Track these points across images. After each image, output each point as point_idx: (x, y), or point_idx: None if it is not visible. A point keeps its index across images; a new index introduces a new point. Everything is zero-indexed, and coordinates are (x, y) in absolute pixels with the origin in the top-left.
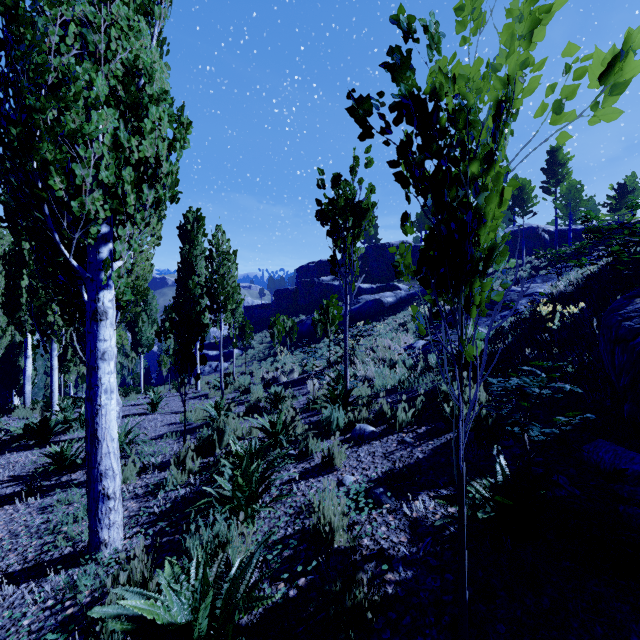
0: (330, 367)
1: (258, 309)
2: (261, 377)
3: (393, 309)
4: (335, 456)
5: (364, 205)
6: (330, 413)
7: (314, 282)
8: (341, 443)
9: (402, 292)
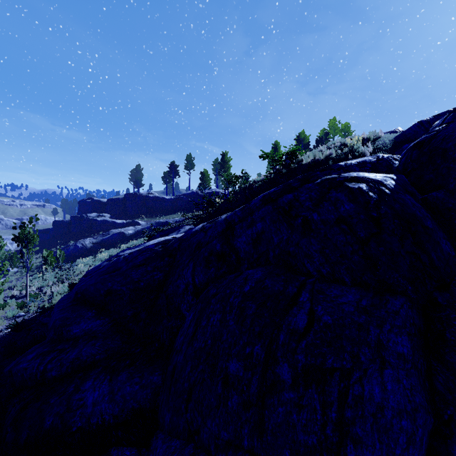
0: (51, 285)
1: (39, 233)
2: (12, 292)
3: (130, 238)
4: (1, 323)
5: (33, 236)
6: (11, 310)
7: (83, 217)
8: (11, 319)
9: (140, 227)
